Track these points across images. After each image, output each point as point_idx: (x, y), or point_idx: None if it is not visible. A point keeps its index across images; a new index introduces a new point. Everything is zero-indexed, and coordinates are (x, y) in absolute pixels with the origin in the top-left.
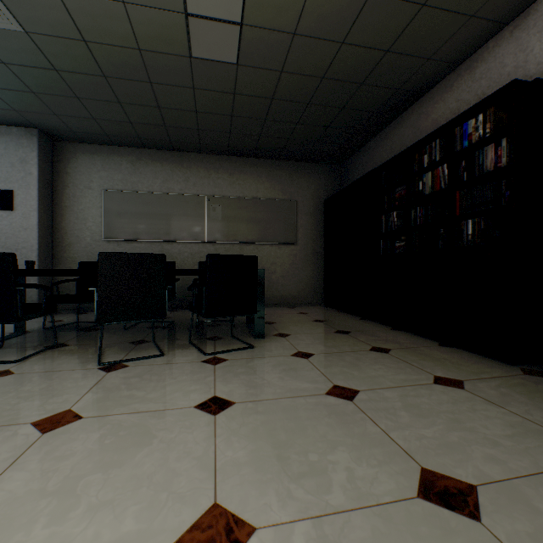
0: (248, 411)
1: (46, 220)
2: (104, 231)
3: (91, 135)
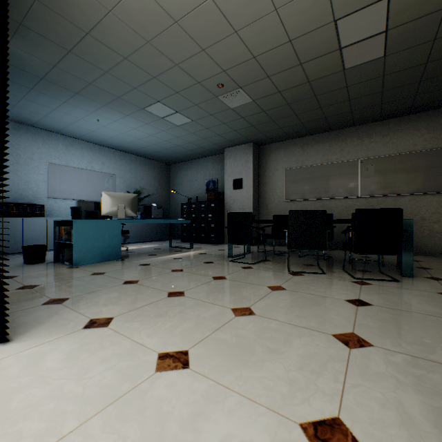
0: (381, 310)
1: (255, 192)
2: (285, 195)
3: (277, 137)
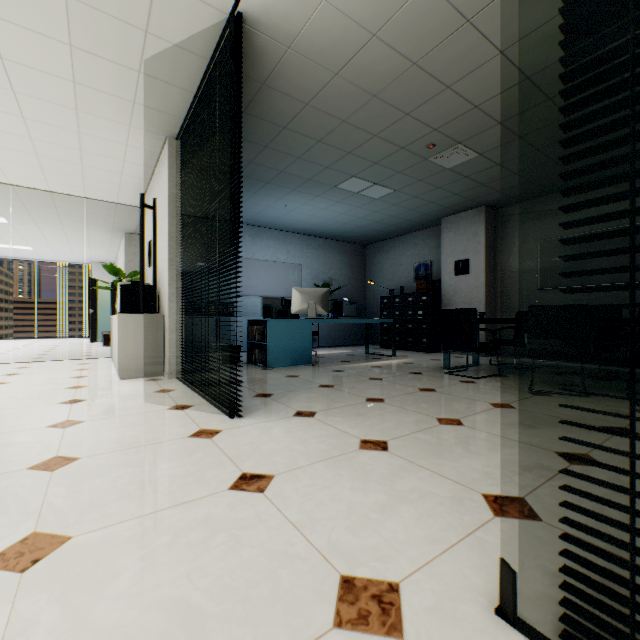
0: None
1: (489, 277)
2: (539, 281)
3: (526, 194)
